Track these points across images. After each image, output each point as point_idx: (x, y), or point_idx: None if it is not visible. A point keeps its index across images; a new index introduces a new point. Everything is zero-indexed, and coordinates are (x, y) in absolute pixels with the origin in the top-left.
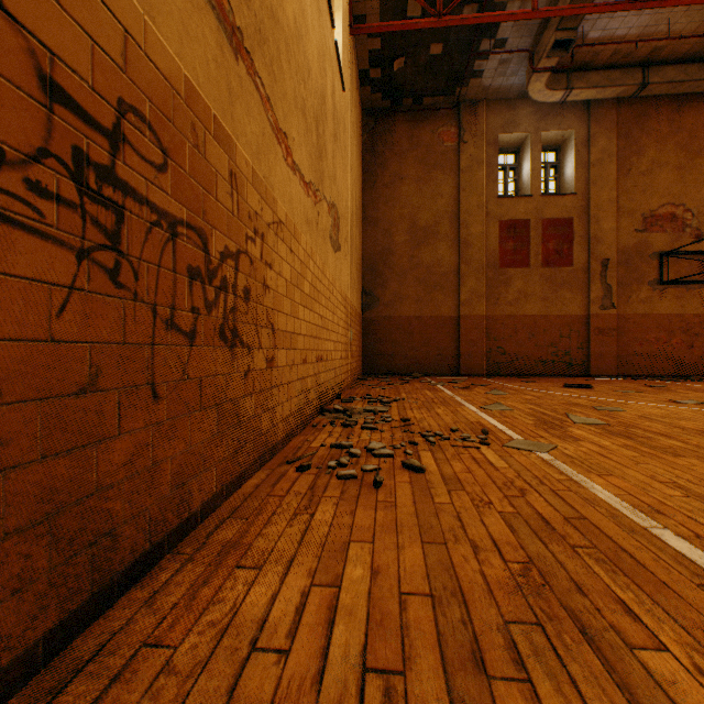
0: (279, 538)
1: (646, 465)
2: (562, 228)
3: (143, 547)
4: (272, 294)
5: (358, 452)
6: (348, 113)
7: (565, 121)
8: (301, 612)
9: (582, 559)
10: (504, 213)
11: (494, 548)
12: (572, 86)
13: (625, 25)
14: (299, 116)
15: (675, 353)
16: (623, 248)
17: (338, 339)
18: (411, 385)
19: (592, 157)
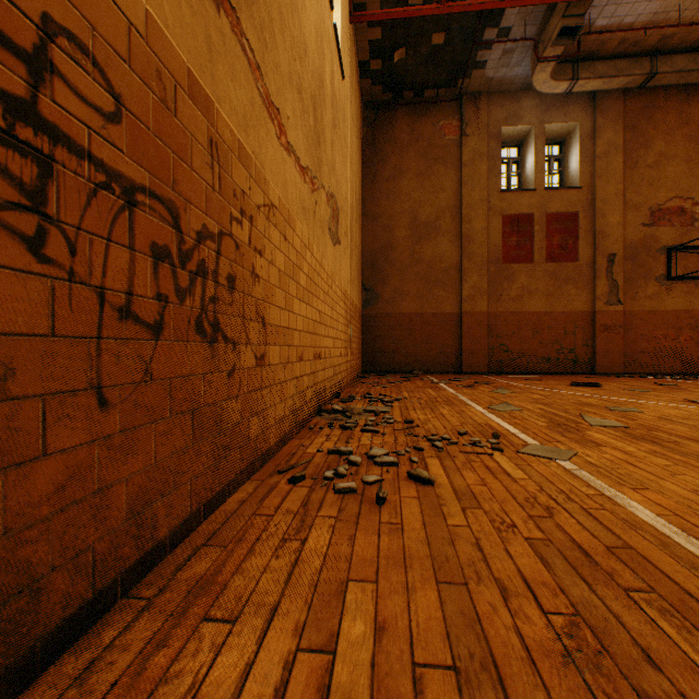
0: (262, 575)
1: (683, 477)
2: (567, 222)
3: (83, 597)
4: (262, 284)
5: (358, 460)
6: (347, 103)
7: (570, 113)
8: (282, 696)
9: (641, 609)
10: (507, 208)
11: (527, 591)
12: (578, 76)
13: (633, 12)
14: (295, 93)
15: (684, 350)
16: (629, 242)
17: (337, 335)
18: (413, 383)
19: (598, 150)
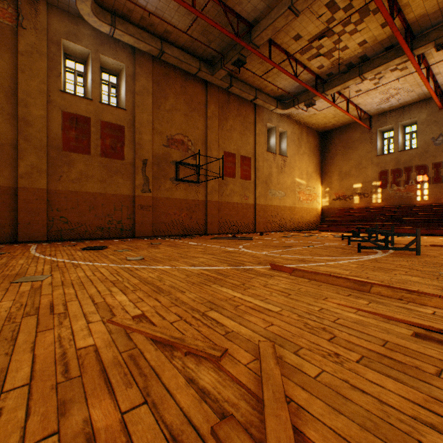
0: None
1: None
2: (117, 131)
3: None
4: None
5: None
6: None
7: (119, 55)
8: None
9: None
10: (68, 106)
11: None
12: (116, 26)
13: None
14: None
15: (184, 222)
16: (157, 154)
17: None
18: None
19: (137, 88)
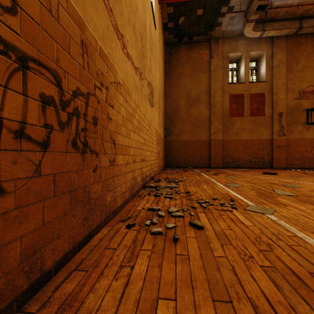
0: (106, 294)
1: None
2: (259, 97)
3: None
4: (113, 123)
5: (163, 214)
6: (157, 41)
7: (261, 47)
8: None
9: None
10: (231, 91)
11: (270, 309)
12: (265, 29)
13: None
14: (131, 29)
15: None
16: (289, 107)
17: (152, 150)
18: (188, 173)
19: (274, 64)
